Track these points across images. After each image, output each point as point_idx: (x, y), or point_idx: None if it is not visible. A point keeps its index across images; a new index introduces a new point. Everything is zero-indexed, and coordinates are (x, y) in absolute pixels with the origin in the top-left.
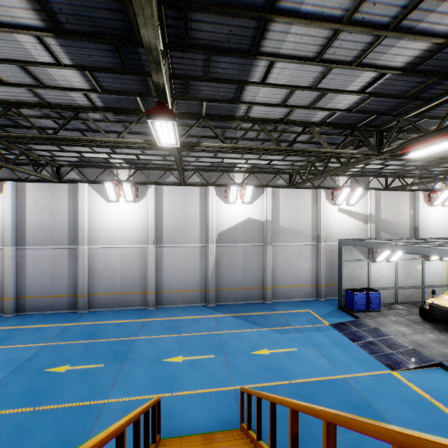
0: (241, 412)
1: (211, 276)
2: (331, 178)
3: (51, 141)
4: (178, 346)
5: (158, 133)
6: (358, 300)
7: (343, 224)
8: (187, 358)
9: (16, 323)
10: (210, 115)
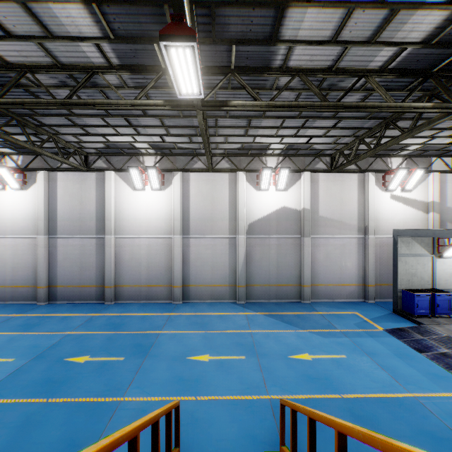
0: (280, 431)
1: (241, 270)
2: (382, 160)
3: (65, 107)
4: (204, 344)
5: (176, 73)
6: (419, 303)
7: (397, 213)
8: (214, 358)
9: (46, 310)
10: (240, 68)
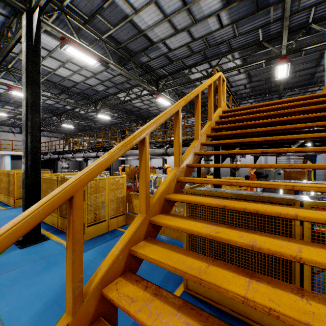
0: None
1: None
2: None
3: None
4: None
5: None
6: None
7: None
8: None
9: None
10: None
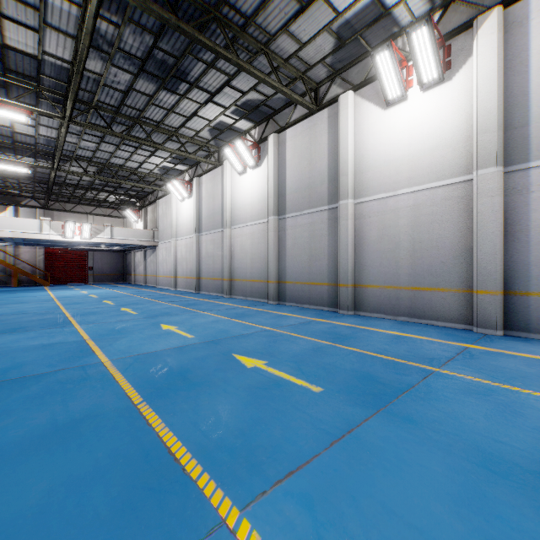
0: None
1: None
2: None
3: None
4: None
5: None
6: None
7: None
8: None
9: (270, 308)
10: None
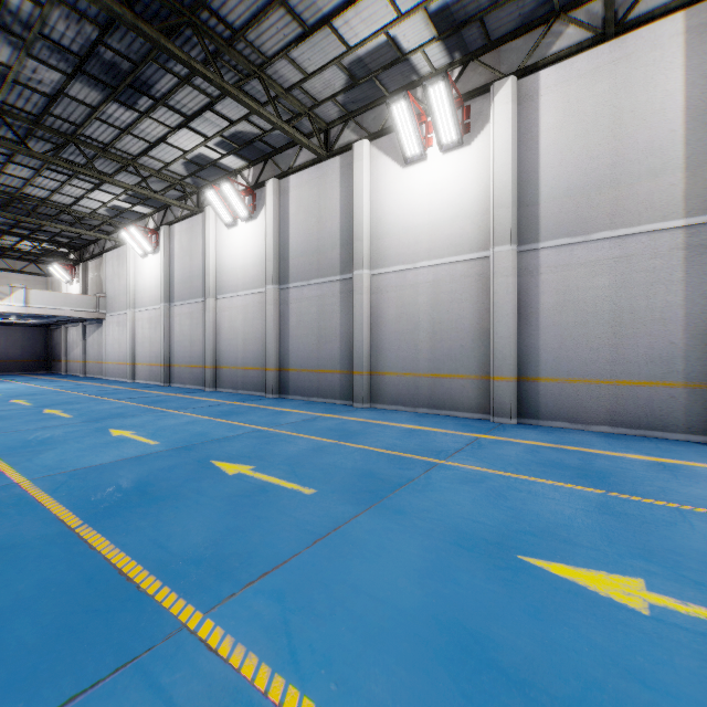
0: None
1: None
2: None
3: None
4: (604, 529)
5: None
6: None
7: None
8: (690, 611)
9: (268, 403)
10: None
